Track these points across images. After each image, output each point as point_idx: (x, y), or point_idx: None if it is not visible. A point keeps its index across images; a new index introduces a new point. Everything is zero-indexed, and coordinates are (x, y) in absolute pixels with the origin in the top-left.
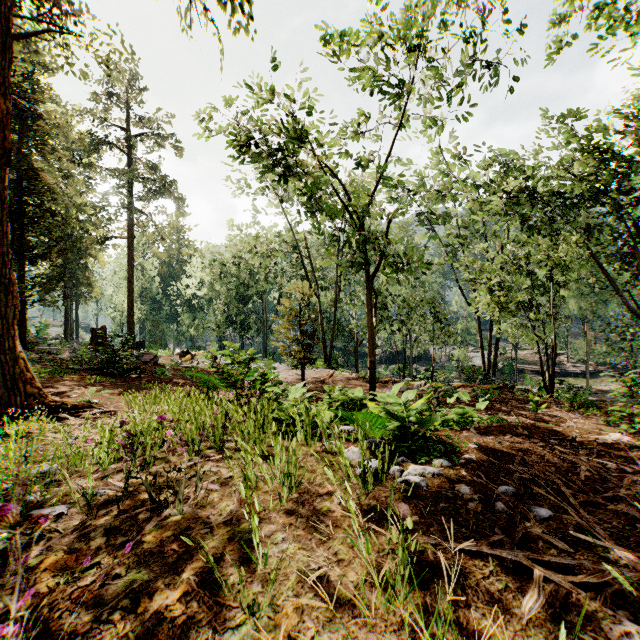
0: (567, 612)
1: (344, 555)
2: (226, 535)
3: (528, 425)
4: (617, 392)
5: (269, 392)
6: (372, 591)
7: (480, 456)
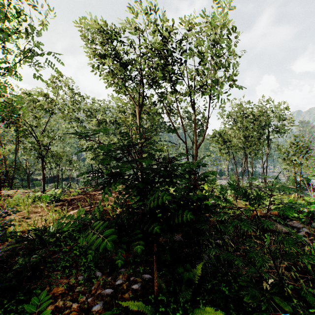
0: (74, 209)
1: (43, 213)
2: (17, 217)
3: (86, 193)
4: None
5: (2, 198)
6: (48, 214)
7: (71, 199)
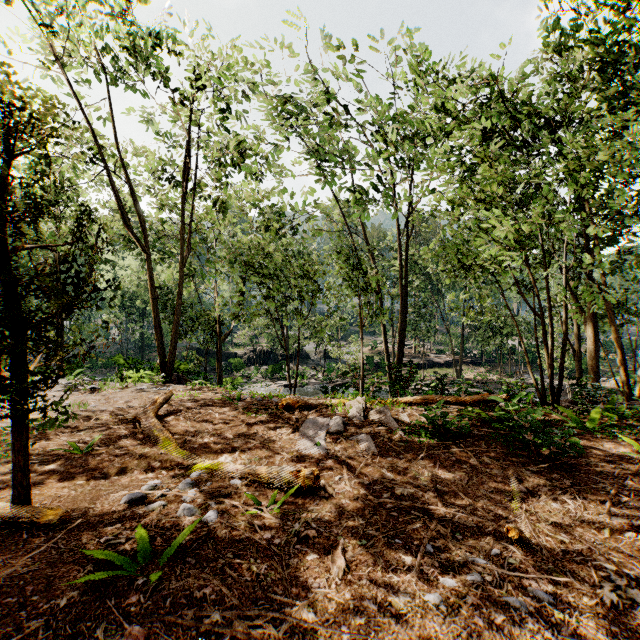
0: None
1: None
2: None
3: None
4: (479, 379)
5: None
6: None
7: None
